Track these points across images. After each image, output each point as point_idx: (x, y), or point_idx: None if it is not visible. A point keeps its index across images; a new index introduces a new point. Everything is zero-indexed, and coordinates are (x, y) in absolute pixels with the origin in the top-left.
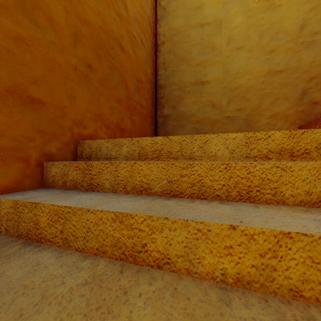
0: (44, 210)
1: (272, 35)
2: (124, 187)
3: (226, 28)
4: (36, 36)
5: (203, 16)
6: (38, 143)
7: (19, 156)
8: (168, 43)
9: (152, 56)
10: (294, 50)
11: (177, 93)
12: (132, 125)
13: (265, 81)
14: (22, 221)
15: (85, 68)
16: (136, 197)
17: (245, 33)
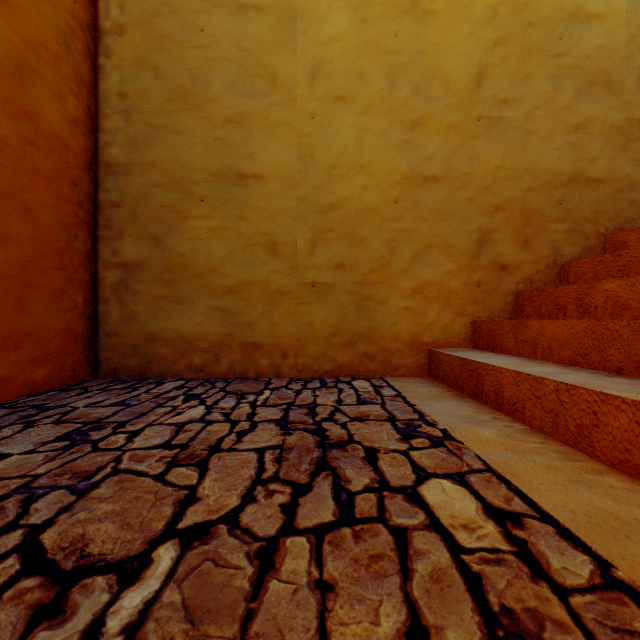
0: None
1: (417, 83)
2: None
3: (307, 36)
4: None
5: None
6: None
7: None
8: (136, 36)
9: (75, 63)
10: (462, 132)
11: (167, 197)
12: None
13: (400, 197)
14: None
15: None
16: None
17: (355, 61)
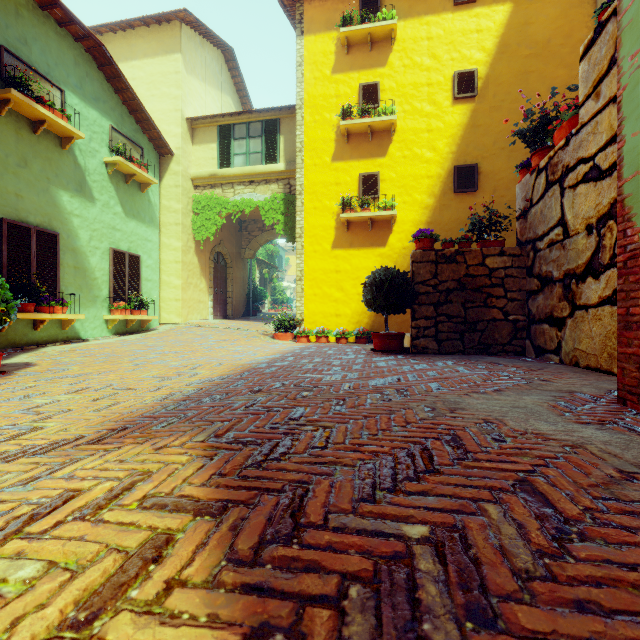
0: None
1: None
2: None
3: None
4: None
5: None
6: None
7: None
8: None
9: None
10: None
11: None
12: None
13: None
14: None
15: None
16: None
17: None
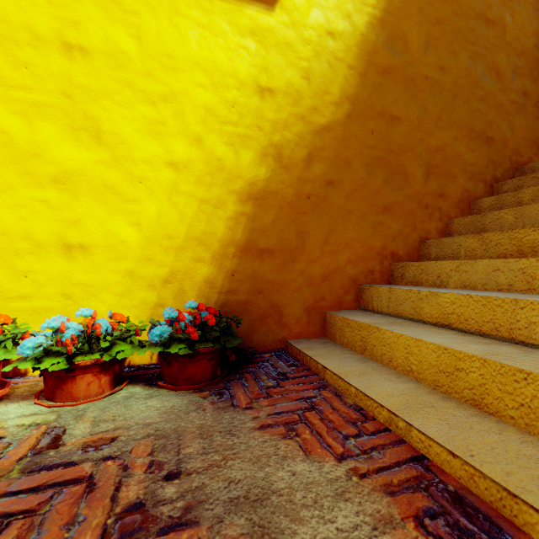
0: (527, 192)
1: None
2: None
3: None
4: (489, 91)
5: None
6: (490, 170)
7: (481, 179)
8: None
9: None
10: None
11: None
12: None
13: None
14: (505, 206)
15: (520, 98)
16: None
17: None
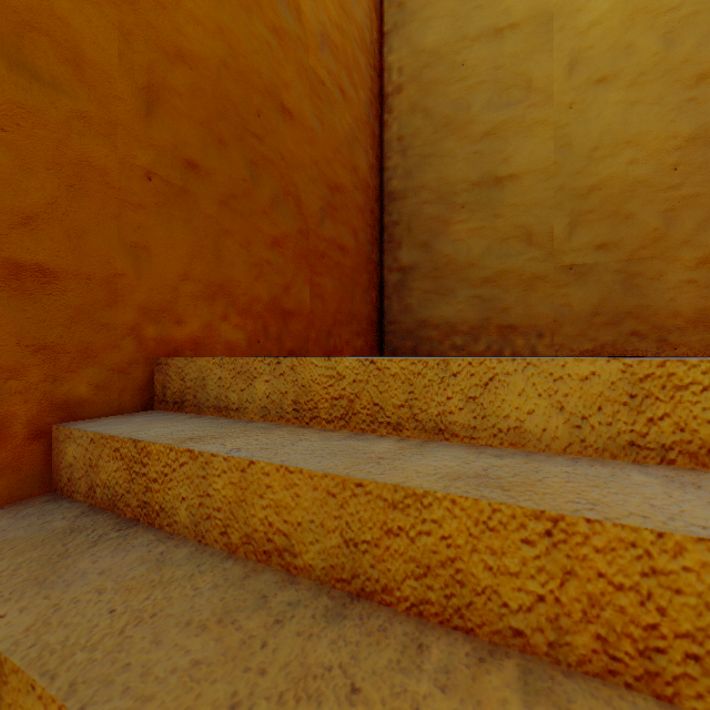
0: None
1: (705, 31)
2: (224, 532)
3: (564, 32)
4: (31, 103)
5: (502, 9)
6: (37, 378)
7: None
8: (410, 89)
9: (372, 125)
10: None
11: (434, 210)
12: (314, 299)
13: (681, 162)
14: None
15: (178, 172)
16: (243, 584)
17: (620, 37)
